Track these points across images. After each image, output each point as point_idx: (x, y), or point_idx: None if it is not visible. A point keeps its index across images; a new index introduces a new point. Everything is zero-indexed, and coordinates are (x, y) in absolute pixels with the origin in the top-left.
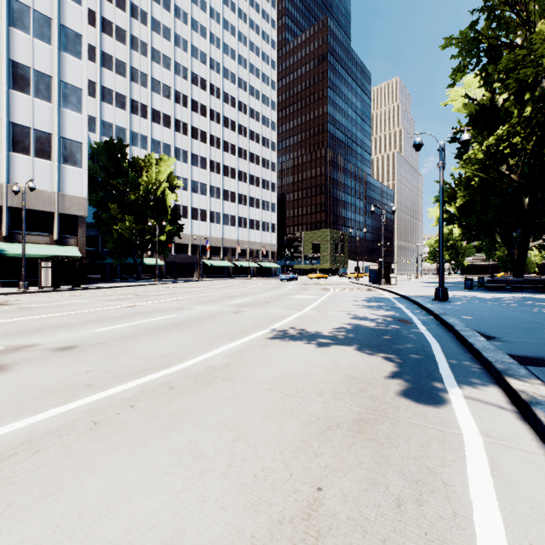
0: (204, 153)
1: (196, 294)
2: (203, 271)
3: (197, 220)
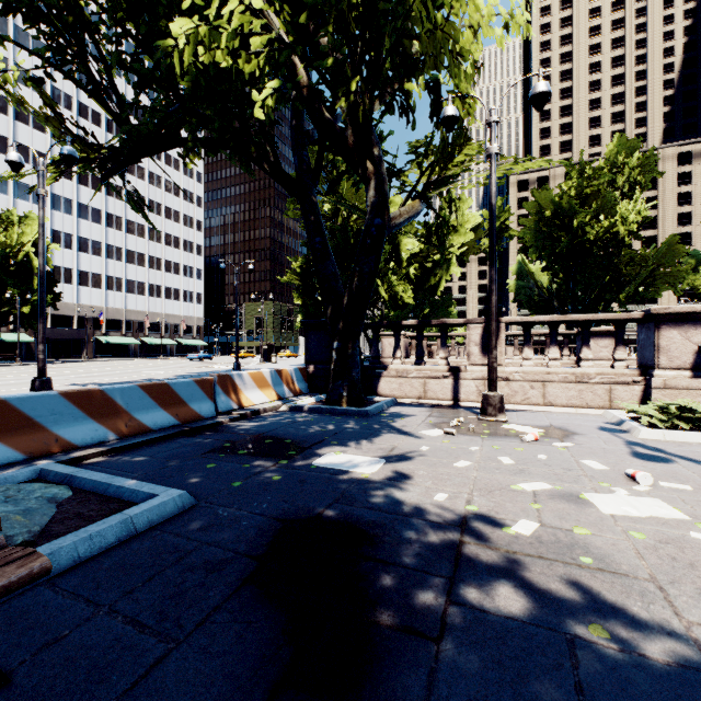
0: (98, 204)
1: (54, 372)
2: (96, 349)
3: (86, 286)
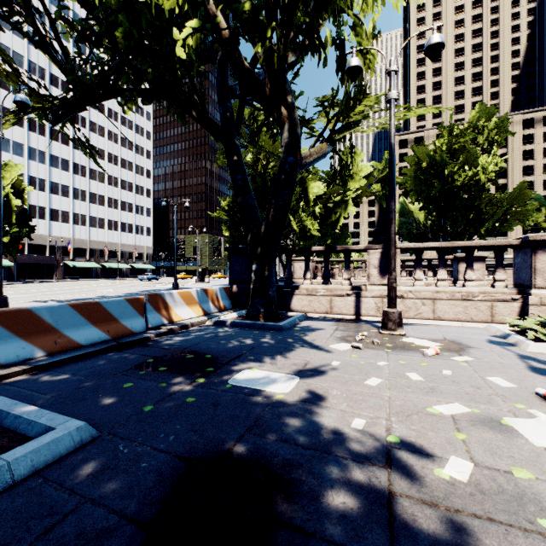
0: (67, 155)
1: (25, 290)
2: (65, 272)
3: (57, 221)
